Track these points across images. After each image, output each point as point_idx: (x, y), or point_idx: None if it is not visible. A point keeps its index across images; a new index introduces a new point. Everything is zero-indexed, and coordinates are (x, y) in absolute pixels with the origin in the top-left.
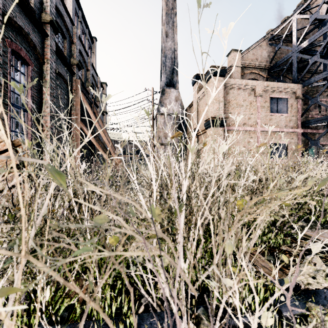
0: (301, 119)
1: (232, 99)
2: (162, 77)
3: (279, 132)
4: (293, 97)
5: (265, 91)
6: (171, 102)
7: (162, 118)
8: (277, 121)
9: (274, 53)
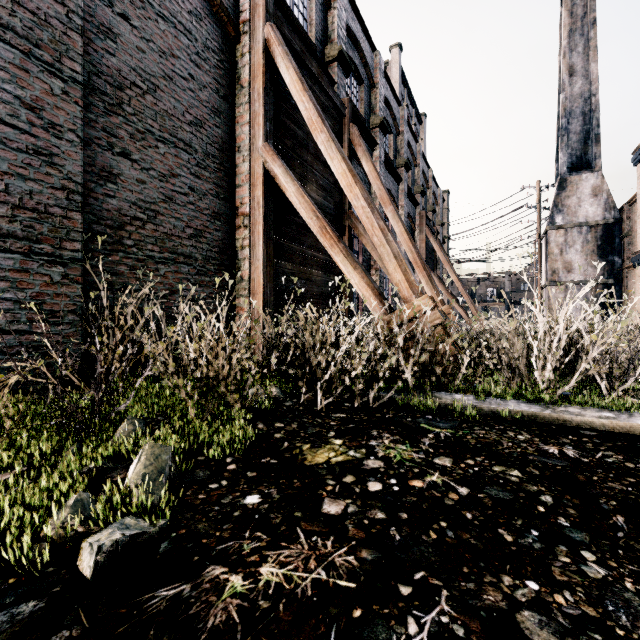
0: None
1: None
2: (560, 157)
3: None
4: None
5: None
6: (581, 200)
7: (559, 235)
8: None
9: None
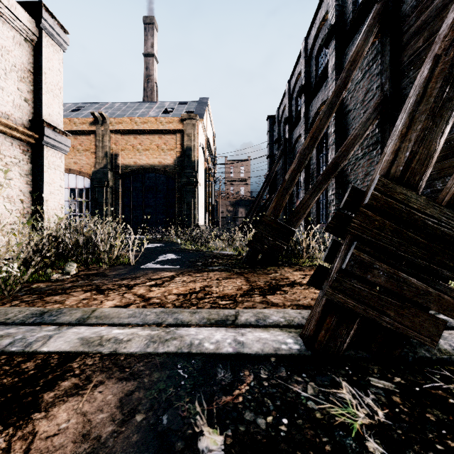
0: None
1: None
2: None
3: None
4: None
5: None
6: None
7: None
8: None
9: None
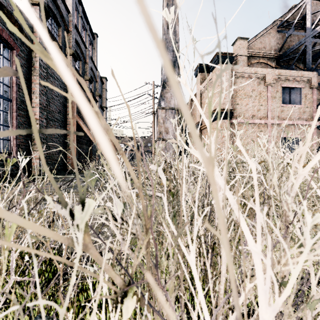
0: (316, 111)
1: (239, 89)
2: (163, 70)
3: (291, 125)
4: (308, 86)
5: (276, 80)
6: (172, 95)
7: (163, 112)
8: (289, 113)
9: (284, 40)
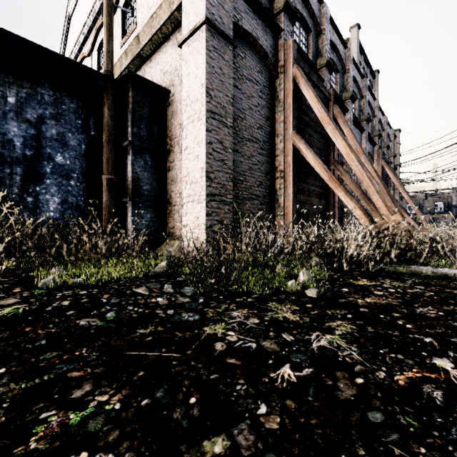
0: None
1: None
2: None
3: None
4: None
5: None
6: None
7: None
8: None
9: None
